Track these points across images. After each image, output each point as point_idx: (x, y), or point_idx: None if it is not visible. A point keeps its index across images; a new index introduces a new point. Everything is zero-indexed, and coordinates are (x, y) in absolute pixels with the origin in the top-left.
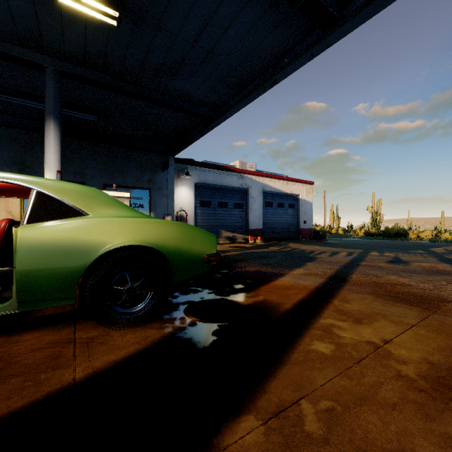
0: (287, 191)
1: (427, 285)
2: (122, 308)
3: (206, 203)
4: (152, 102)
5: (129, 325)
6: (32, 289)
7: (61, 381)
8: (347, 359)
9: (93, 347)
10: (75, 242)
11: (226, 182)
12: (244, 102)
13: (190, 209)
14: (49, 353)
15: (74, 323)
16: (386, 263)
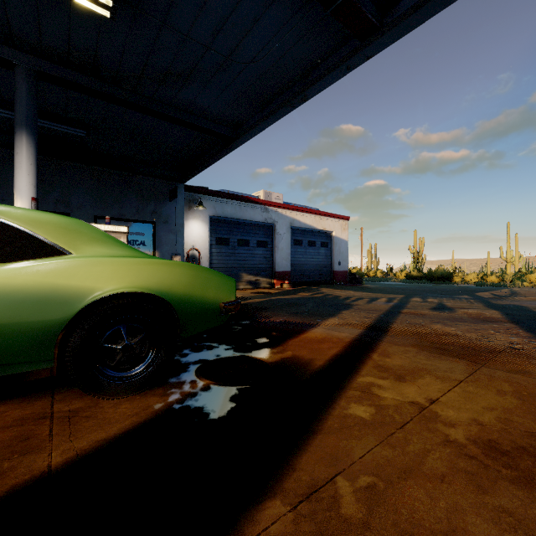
0: (319, 227)
1: (474, 335)
2: (116, 372)
3: (224, 241)
4: (157, 116)
5: (125, 392)
6: None
7: (31, 470)
8: (389, 424)
9: (76, 423)
10: (53, 289)
11: (247, 216)
12: (268, 120)
13: (204, 247)
14: (16, 433)
15: (52, 392)
16: (430, 310)
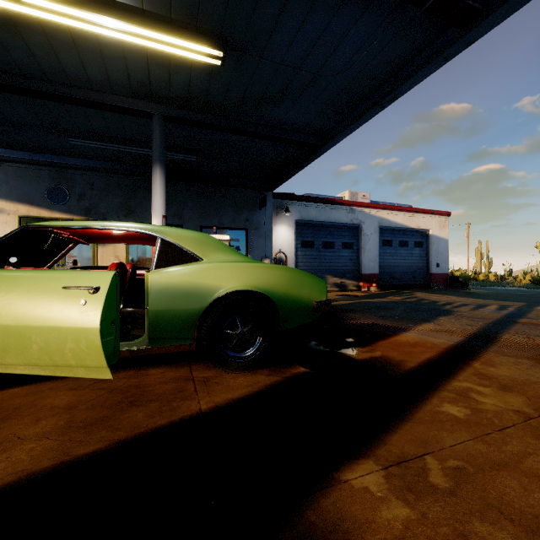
0: (412, 226)
1: None
2: (233, 352)
3: (308, 244)
4: (252, 136)
5: (240, 369)
6: (160, 327)
7: (190, 410)
8: (485, 425)
9: (210, 386)
10: (194, 286)
11: (332, 218)
12: (355, 123)
13: (290, 251)
14: (174, 387)
15: (189, 363)
16: None
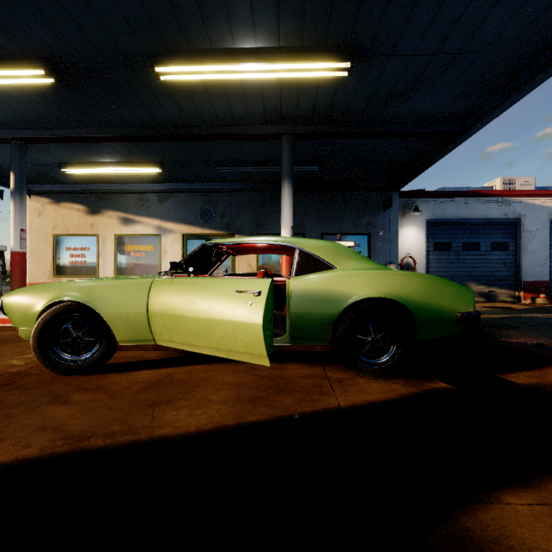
0: None
1: None
2: (365, 358)
3: (443, 246)
4: (377, 136)
5: (373, 375)
6: (300, 328)
7: (330, 404)
8: None
9: (345, 386)
10: (329, 292)
11: (476, 213)
12: (513, 97)
13: (419, 255)
14: (312, 382)
15: (321, 363)
16: None
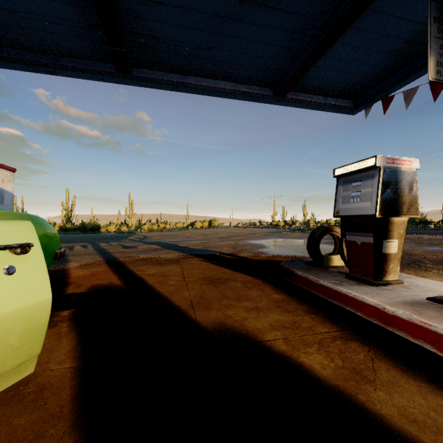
0: None
1: (162, 256)
2: None
3: None
4: None
5: None
6: None
7: (63, 374)
8: (183, 287)
9: None
10: None
11: None
12: None
13: None
14: None
15: None
16: (124, 248)
